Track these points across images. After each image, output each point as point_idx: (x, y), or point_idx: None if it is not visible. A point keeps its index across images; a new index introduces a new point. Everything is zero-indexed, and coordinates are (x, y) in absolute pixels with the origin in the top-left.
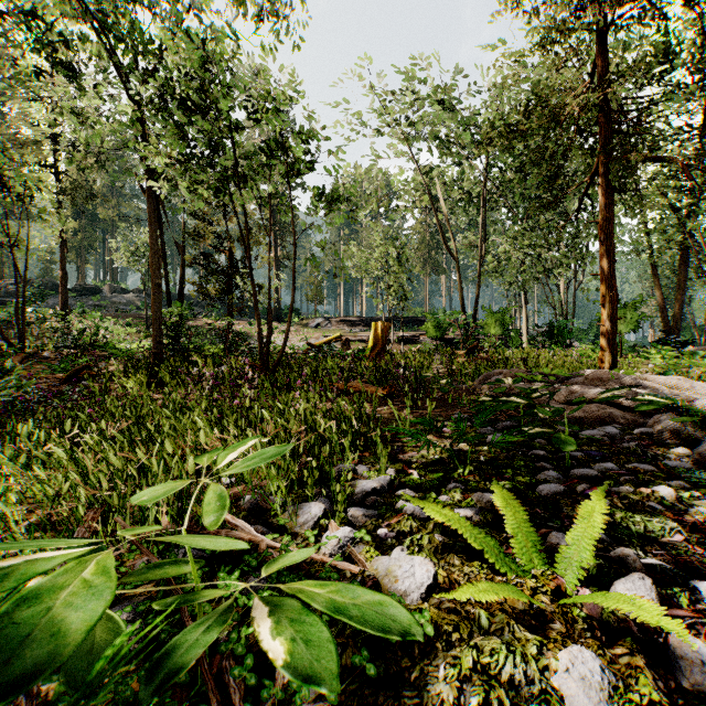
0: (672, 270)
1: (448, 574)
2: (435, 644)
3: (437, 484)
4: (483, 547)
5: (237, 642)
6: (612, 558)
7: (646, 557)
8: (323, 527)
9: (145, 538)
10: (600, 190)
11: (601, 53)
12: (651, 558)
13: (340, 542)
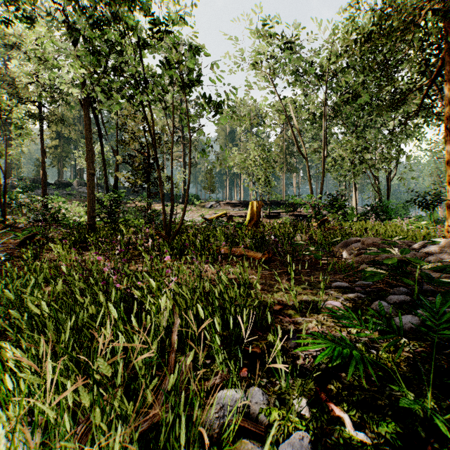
0: None
1: None
2: None
3: None
4: None
5: None
6: None
7: None
8: None
9: None
10: (446, 85)
11: None
12: None
13: None
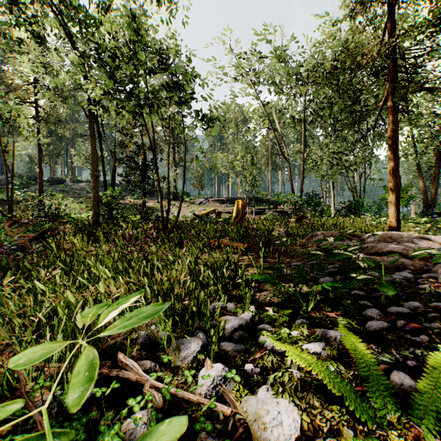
0: (428, 167)
1: (311, 419)
2: None
3: (288, 320)
4: (342, 393)
5: None
6: None
7: None
8: (200, 362)
9: (49, 376)
10: (388, 111)
11: (389, 19)
12: None
13: (214, 382)
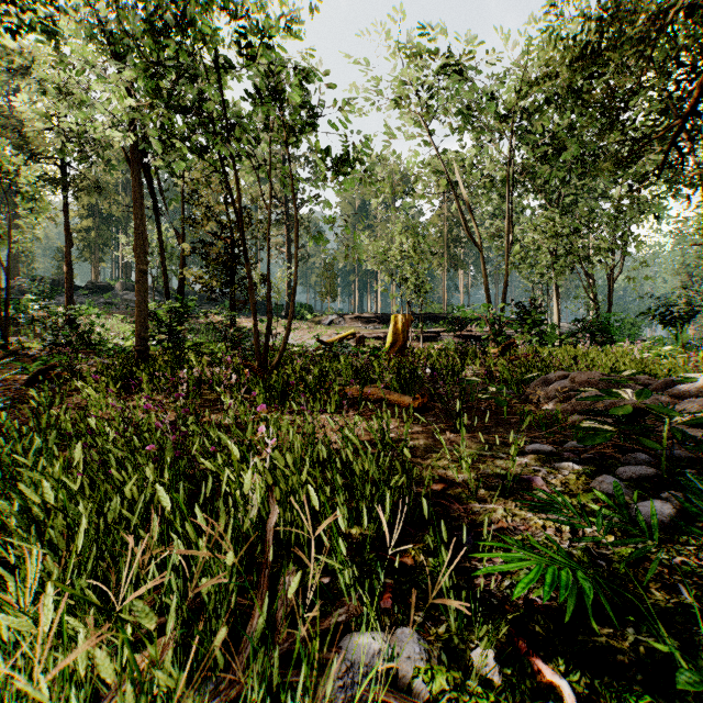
0: None
1: None
2: None
3: None
4: None
5: None
6: None
7: None
8: None
9: None
10: None
11: None
12: None
13: None
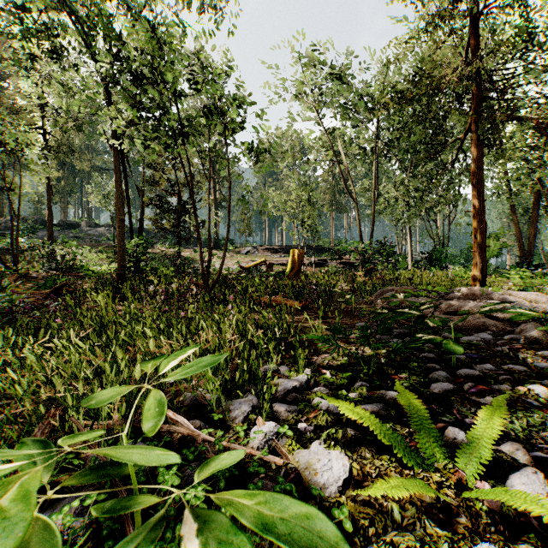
0: (525, 209)
1: (361, 467)
2: (353, 538)
3: (346, 383)
4: (392, 443)
5: (172, 539)
6: (503, 451)
7: (533, 450)
8: (252, 421)
9: None
10: (472, 144)
11: (473, 35)
12: (537, 452)
13: (266, 436)
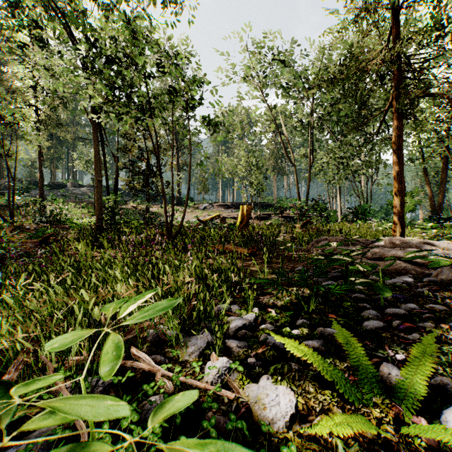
0: (435, 172)
1: (306, 401)
2: None
3: (289, 320)
4: (333, 379)
5: None
6: (433, 386)
7: None
8: (206, 356)
9: (68, 367)
10: (393, 116)
11: (394, 25)
12: None
13: (219, 371)
